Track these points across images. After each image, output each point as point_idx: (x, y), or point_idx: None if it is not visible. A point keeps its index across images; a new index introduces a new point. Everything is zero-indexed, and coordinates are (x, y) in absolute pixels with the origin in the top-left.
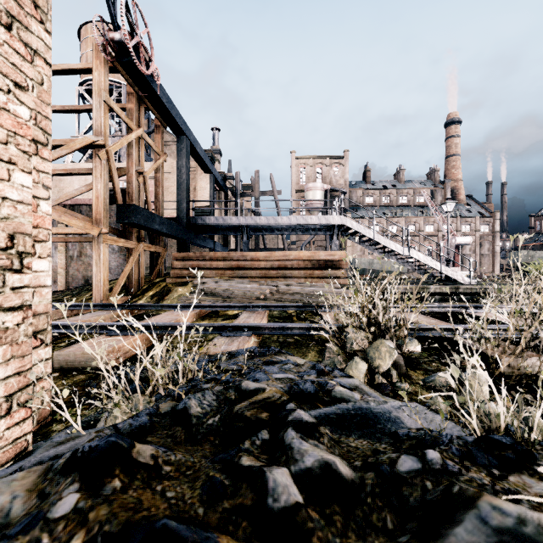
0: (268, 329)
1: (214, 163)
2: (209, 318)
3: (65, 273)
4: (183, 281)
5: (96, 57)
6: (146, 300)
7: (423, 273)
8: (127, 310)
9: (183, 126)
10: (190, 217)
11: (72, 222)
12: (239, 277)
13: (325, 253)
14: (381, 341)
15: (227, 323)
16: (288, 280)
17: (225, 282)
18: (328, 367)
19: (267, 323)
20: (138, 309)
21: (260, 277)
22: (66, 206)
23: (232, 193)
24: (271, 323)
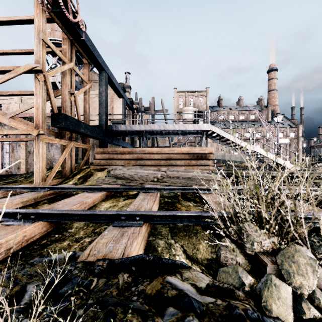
0: (159, 217)
1: (125, 91)
2: (113, 198)
3: (25, 162)
4: (102, 168)
5: (36, 8)
6: (74, 181)
7: (262, 162)
8: (51, 192)
9: (103, 64)
10: (108, 125)
11: (18, 126)
12: (140, 165)
13: (198, 148)
14: (295, 248)
15: (121, 211)
16: (173, 167)
17: (129, 168)
18: (251, 314)
19: (158, 211)
20: (59, 190)
21: (154, 165)
22: (26, 118)
23: (137, 111)
24: (162, 211)
